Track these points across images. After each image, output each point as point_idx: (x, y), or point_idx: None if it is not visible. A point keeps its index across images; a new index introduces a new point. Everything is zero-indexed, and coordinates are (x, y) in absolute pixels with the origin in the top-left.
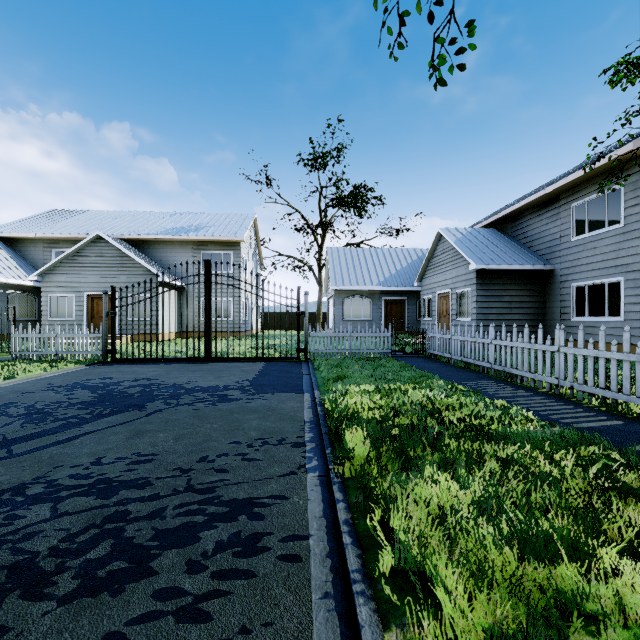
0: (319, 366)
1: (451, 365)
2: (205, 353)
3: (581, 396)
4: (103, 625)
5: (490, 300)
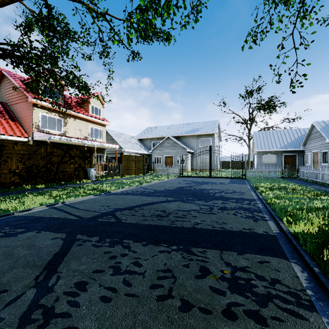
0: (250, 180)
1: (306, 181)
2: (209, 175)
3: None
4: (230, 194)
5: None
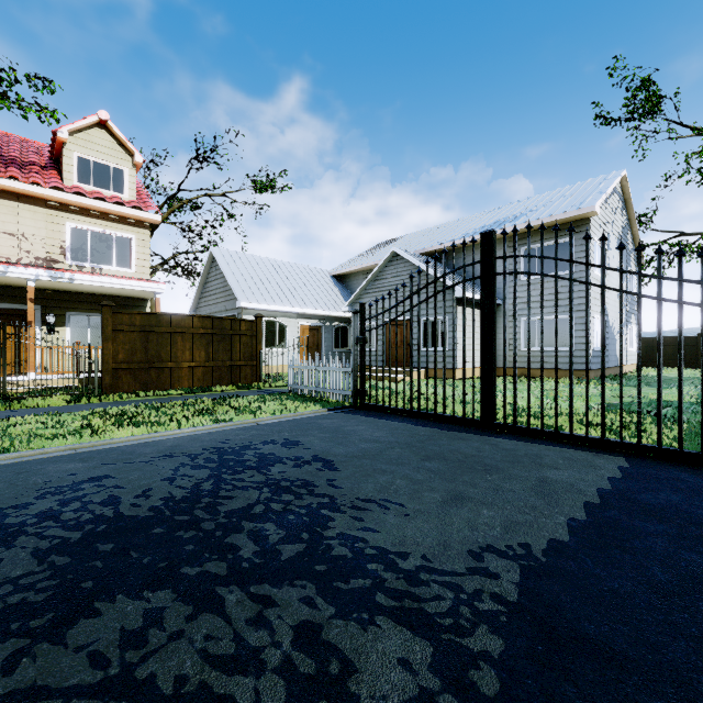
0: None
1: None
2: (482, 412)
3: None
4: None
5: None
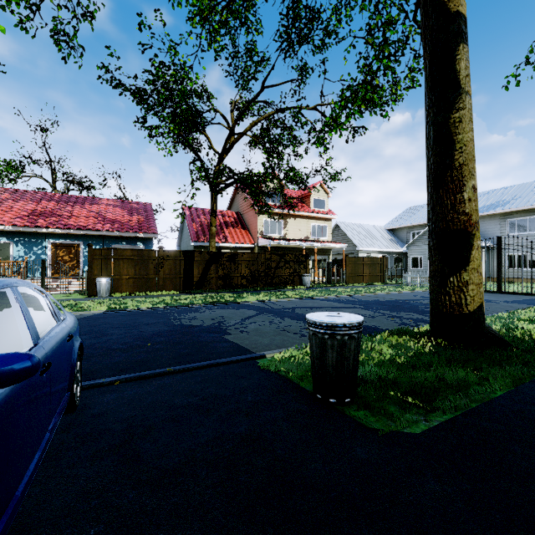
0: None
1: None
2: (497, 288)
3: None
4: None
5: None
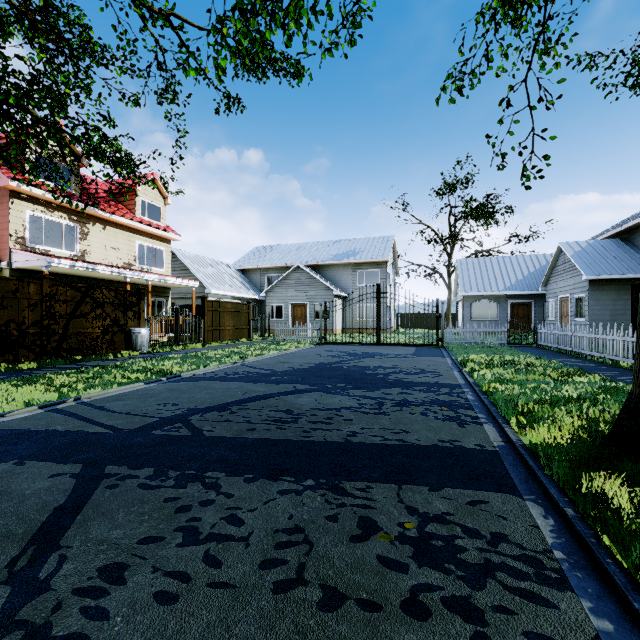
0: (452, 349)
1: (549, 351)
2: (377, 340)
3: (607, 361)
4: (416, 376)
5: (603, 304)
